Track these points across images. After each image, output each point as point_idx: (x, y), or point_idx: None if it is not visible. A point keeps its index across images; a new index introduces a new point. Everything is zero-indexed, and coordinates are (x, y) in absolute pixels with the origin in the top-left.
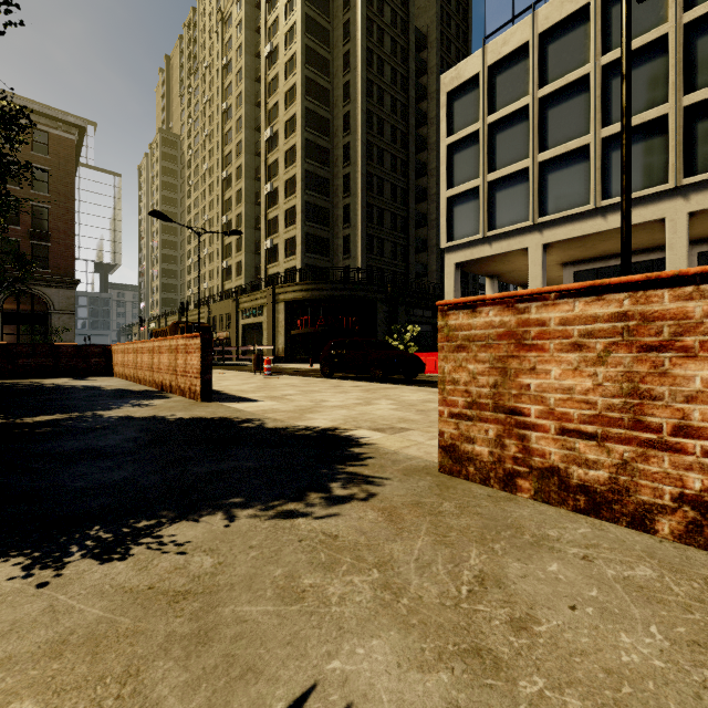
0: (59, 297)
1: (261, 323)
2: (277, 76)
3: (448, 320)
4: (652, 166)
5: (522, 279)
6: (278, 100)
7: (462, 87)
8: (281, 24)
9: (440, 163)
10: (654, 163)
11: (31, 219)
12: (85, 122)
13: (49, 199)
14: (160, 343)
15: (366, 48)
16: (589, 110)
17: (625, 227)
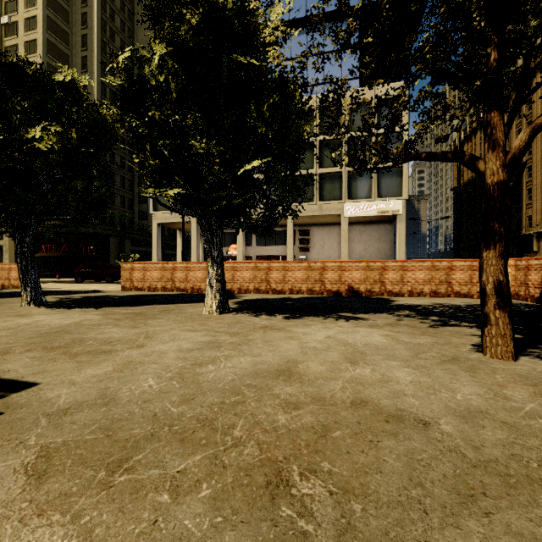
0: None
1: None
2: (15, 46)
3: (123, 266)
4: None
5: None
6: None
7: None
8: (21, 8)
9: None
10: None
11: None
12: None
13: None
14: None
15: (101, 60)
16: None
17: (183, 239)
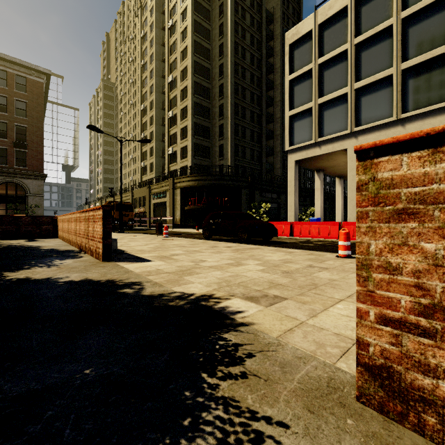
0: (33, 185)
1: (165, 202)
2: (175, 41)
3: (377, 171)
4: (439, 88)
5: (339, 172)
6: (176, 56)
7: (300, 40)
8: (178, 7)
9: (285, 92)
10: (441, 86)
11: (14, 134)
12: (50, 70)
13: (26, 121)
14: (80, 214)
15: (234, 21)
16: (391, 50)
17: None
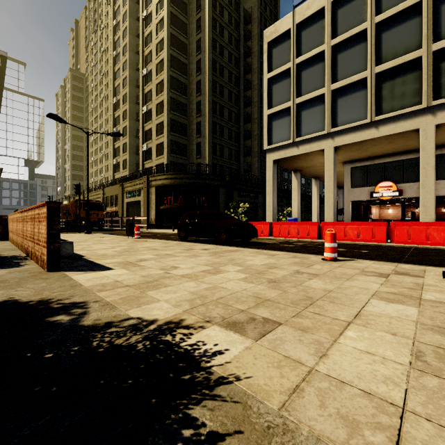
0: None
1: (139, 201)
2: (151, 33)
3: None
4: (410, 93)
5: (315, 173)
6: (151, 49)
7: (278, 39)
8: None
9: (263, 91)
10: (411, 90)
11: None
12: (6, 52)
13: None
14: (27, 213)
15: (212, 17)
16: (366, 54)
17: None
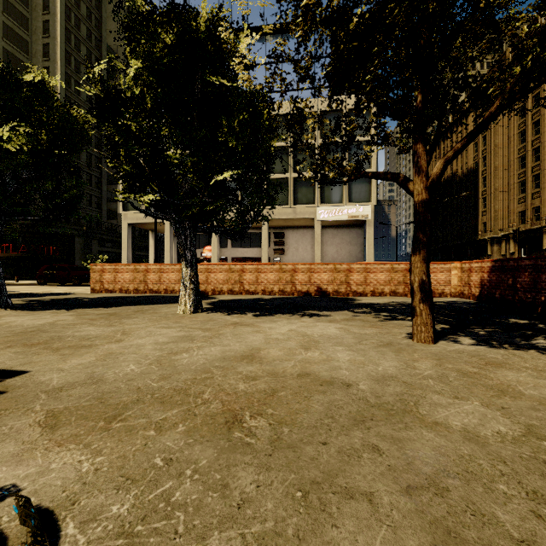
0: None
1: None
2: None
3: (92, 267)
4: None
5: None
6: None
7: None
8: None
9: None
10: None
11: None
12: None
13: None
14: None
15: (65, 49)
16: None
17: (155, 240)
